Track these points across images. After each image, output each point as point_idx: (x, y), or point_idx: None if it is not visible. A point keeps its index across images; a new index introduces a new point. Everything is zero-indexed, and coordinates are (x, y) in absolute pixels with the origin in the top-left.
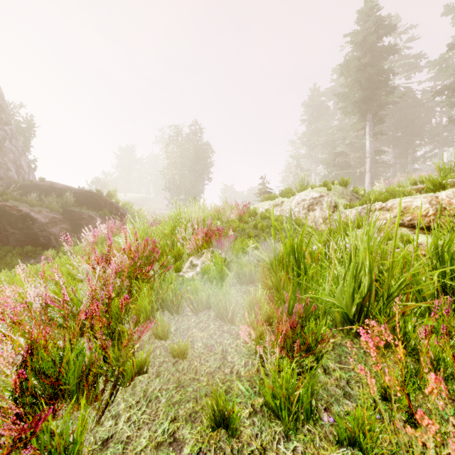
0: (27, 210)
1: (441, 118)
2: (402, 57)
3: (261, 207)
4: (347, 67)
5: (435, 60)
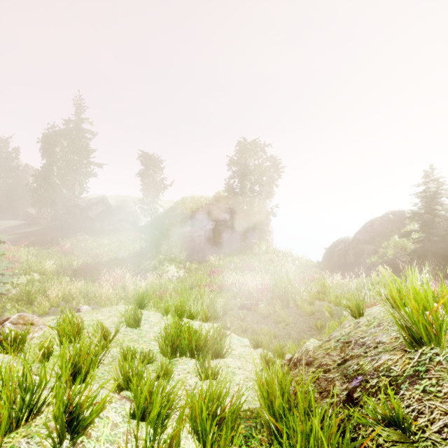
0: None
1: None
2: None
3: None
4: None
5: None
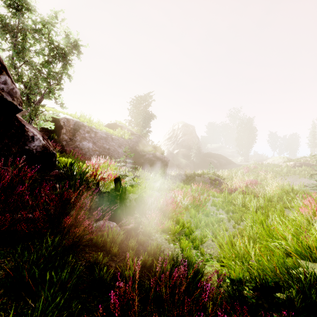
0: (213, 160)
1: None
2: None
3: (269, 160)
4: None
5: None
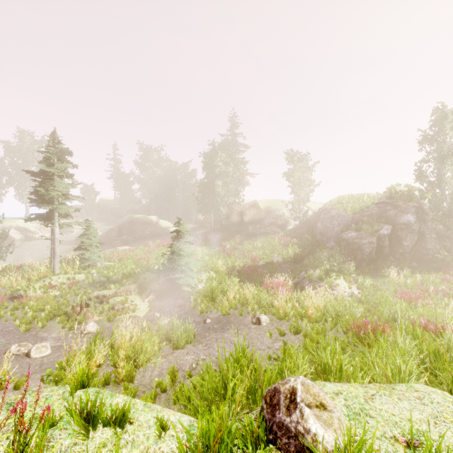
0: None
1: None
2: None
3: None
4: None
5: None
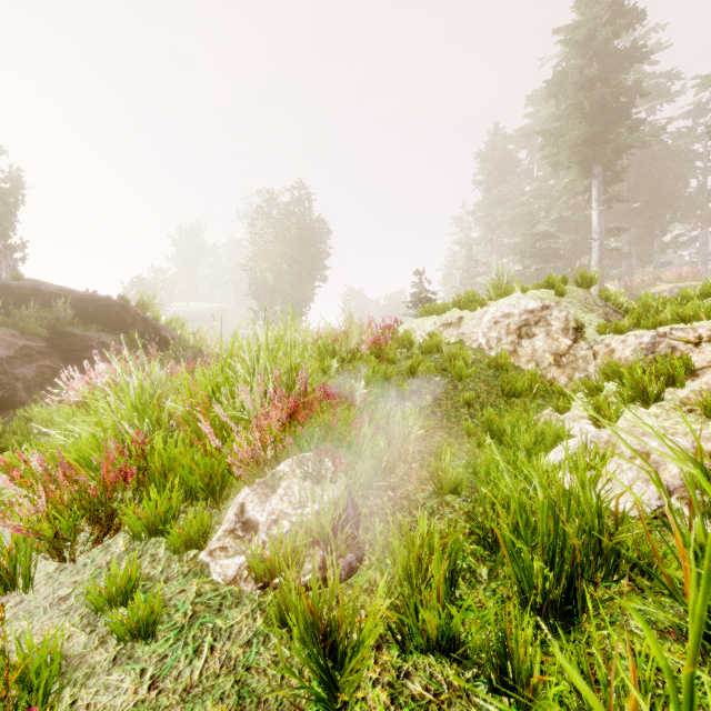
0: None
1: (705, 178)
2: (641, 77)
3: (419, 328)
4: (558, 85)
5: (708, 75)
